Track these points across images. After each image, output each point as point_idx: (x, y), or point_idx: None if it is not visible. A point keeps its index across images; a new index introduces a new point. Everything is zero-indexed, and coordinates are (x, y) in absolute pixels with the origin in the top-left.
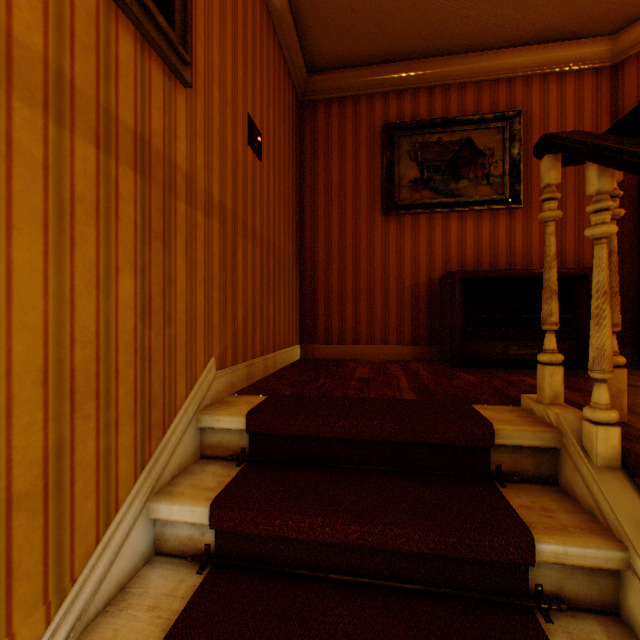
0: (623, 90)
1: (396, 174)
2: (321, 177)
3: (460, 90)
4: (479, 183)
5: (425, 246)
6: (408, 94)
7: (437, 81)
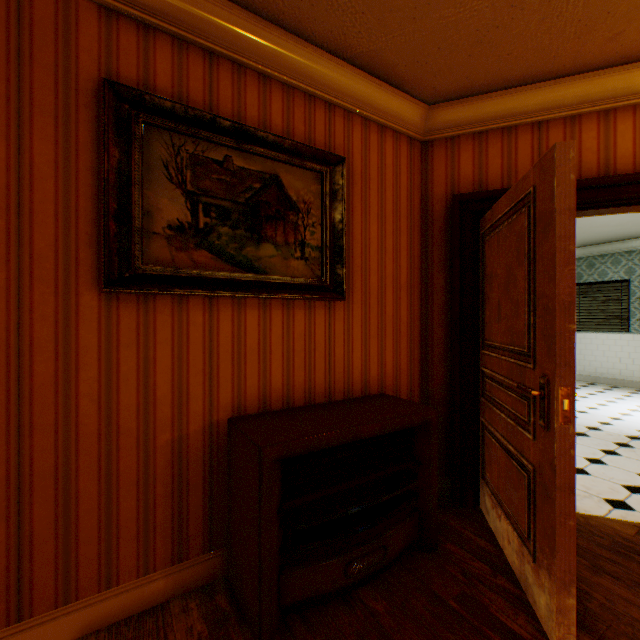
0: (433, 174)
1: (138, 203)
2: None
3: (263, 85)
4: (292, 253)
5: (202, 358)
6: (166, 41)
7: (225, 46)
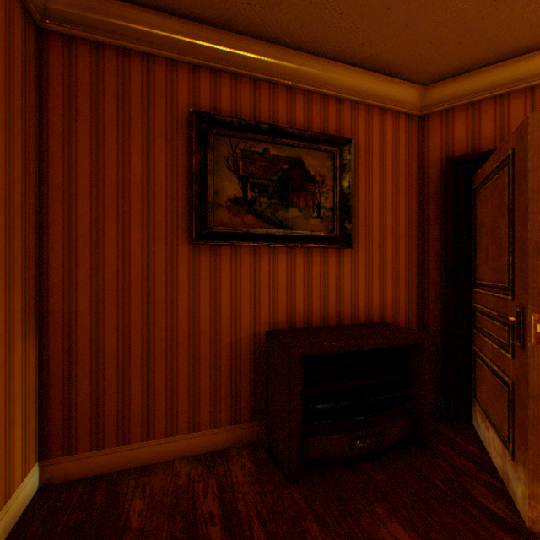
0: (429, 142)
1: (211, 186)
2: (85, 169)
3: (290, 94)
4: (310, 214)
5: (249, 288)
6: (227, 78)
7: (264, 73)
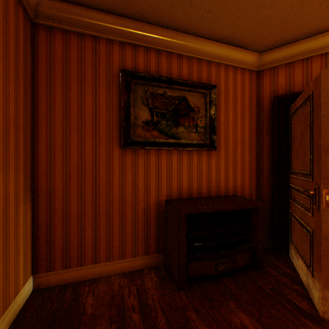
0: (263, 87)
1: (132, 114)
2: (59, 104)
3: (179, 59)
4: (191, 130)
5: (155, 174)
6: (142, 50)
7: (164, 47)
